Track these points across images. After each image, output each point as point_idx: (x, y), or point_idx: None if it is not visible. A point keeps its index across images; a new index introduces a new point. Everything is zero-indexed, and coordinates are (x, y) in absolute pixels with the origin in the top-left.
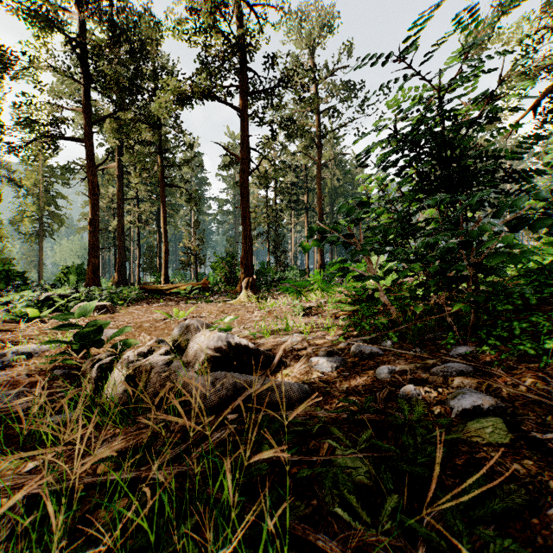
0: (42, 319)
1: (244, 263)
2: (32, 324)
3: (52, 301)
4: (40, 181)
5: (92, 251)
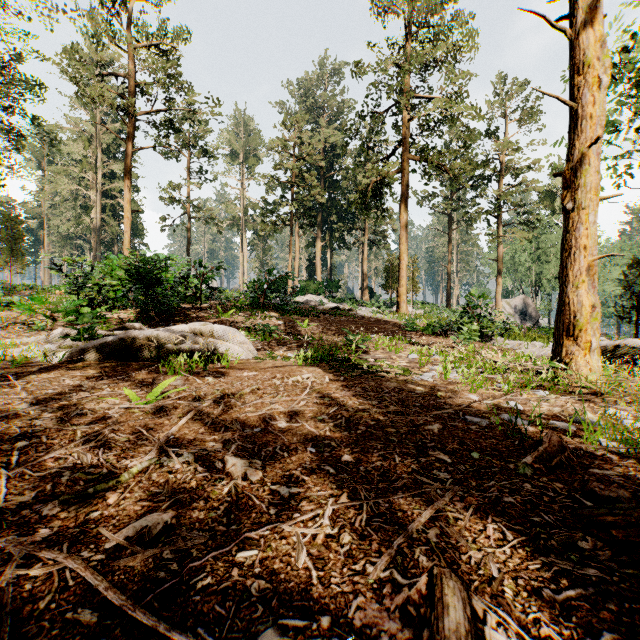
0: None
1: None
2: None
3: None
4: None
5: None
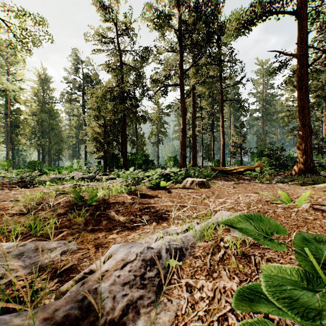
0: (166, 187)
1: (301, 148)
2: (162, 192)
3: (168, 176)
4: (158, 117)
5: (182, 147)
